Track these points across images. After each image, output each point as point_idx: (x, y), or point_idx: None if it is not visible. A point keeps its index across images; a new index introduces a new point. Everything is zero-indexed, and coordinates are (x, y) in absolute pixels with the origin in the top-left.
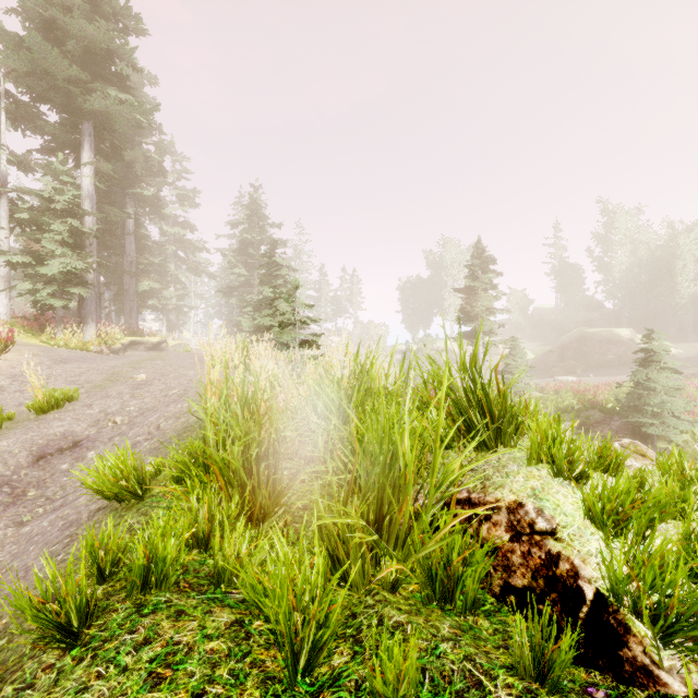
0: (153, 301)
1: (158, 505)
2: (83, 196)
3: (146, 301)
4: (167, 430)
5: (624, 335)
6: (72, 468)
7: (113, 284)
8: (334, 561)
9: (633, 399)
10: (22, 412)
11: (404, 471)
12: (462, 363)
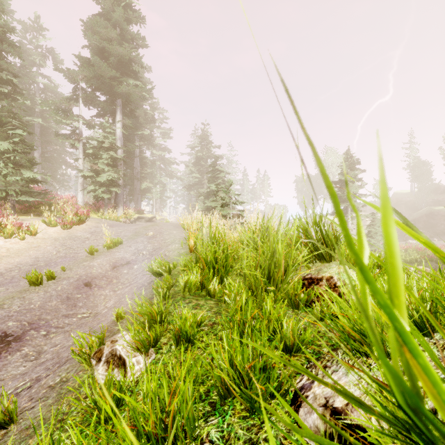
0: (148, 194)
1: (178, 277)
2: (117, 139)
3: (145, 194)
4: (170, 256)
5: None
6: (128, 272)
7: (128, 185)
8: (250, 291)
9: None
10: (100, 249)
11: (278, 258)
12: (314, 220)
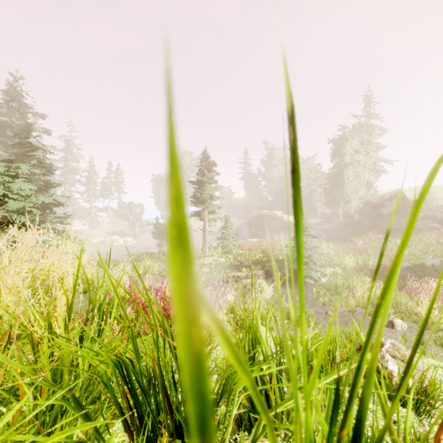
0: None
1: None
2: None
3: None
4: None
5: (278, 214)
6: None
7: None
8: None
9: (294, 254)
10: None
11: None
12: None
